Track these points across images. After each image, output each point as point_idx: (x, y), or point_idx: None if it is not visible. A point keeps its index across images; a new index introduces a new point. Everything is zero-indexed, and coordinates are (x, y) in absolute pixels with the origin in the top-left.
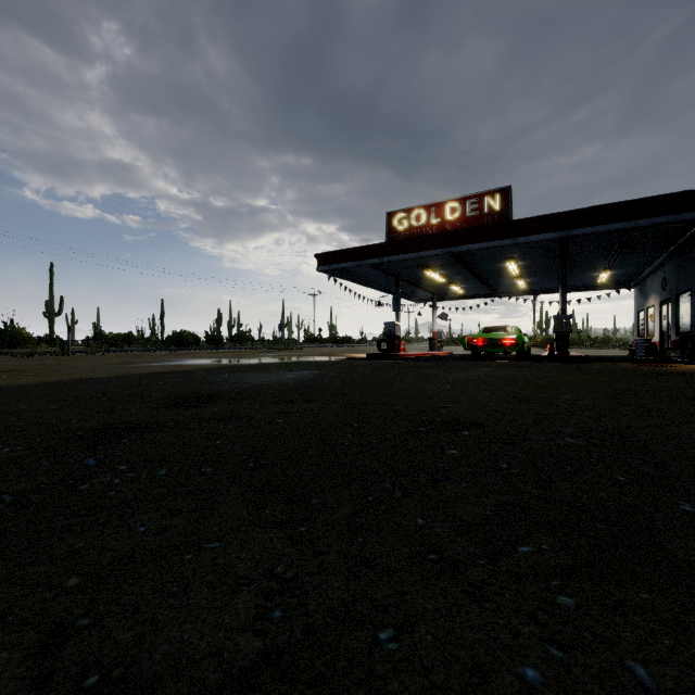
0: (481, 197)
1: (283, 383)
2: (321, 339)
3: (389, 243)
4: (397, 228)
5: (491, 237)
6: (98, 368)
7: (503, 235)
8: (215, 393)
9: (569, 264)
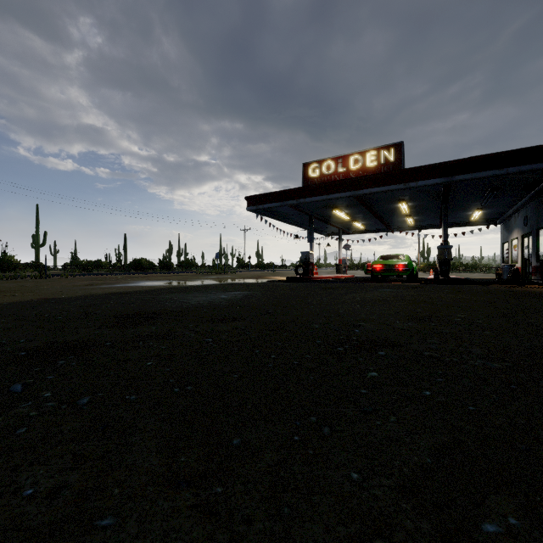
0: (379, 150)
1: (217, 303)
2: (251, 265)
3: (304, 188)
4: (311, 176)
5: (387, 182)
6: (66, 289)
7: (397, 180)
8: (157, 312)
9: (449, 205)
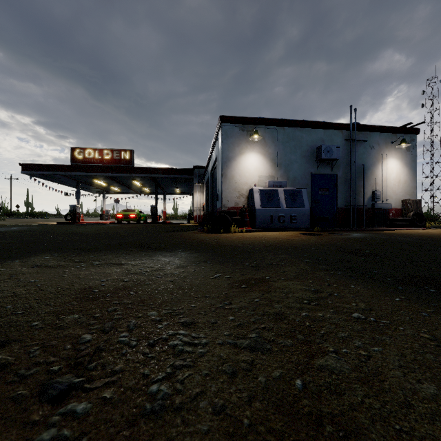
0: (121, 151)
1: (13, 230)
2: (19, 213)
3: (71, 166)
4: (77, 156)
5: (122, 172)
6: None
7: (127, 171)
8: None
9: (161, 184)
